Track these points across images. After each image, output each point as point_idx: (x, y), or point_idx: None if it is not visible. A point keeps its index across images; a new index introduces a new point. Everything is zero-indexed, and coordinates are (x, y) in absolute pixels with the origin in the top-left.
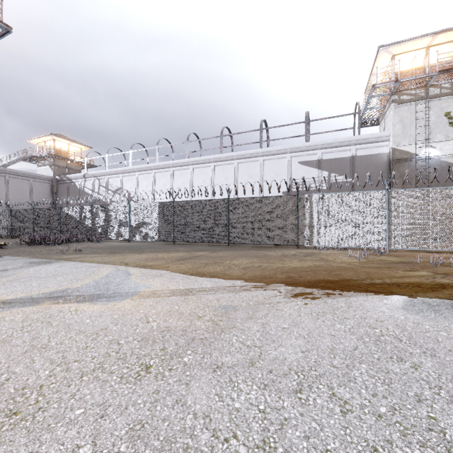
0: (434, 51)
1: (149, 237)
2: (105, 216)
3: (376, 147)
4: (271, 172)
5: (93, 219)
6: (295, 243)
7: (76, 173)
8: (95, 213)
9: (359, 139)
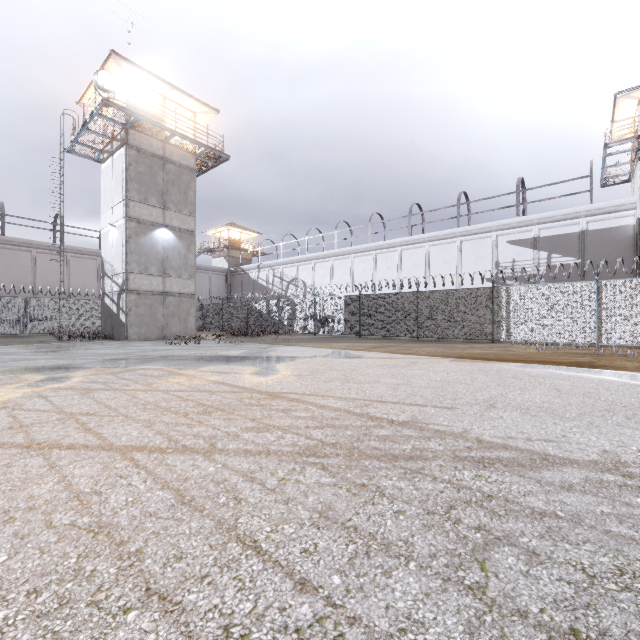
0: None
1: (335, 331)
2: (291, 310)
3: (617, 218)
4: (471, 255)
5: (280, 313)
6: (490, 337)
7: (247, 262)
8: (282, 307)
9: (590, 209)
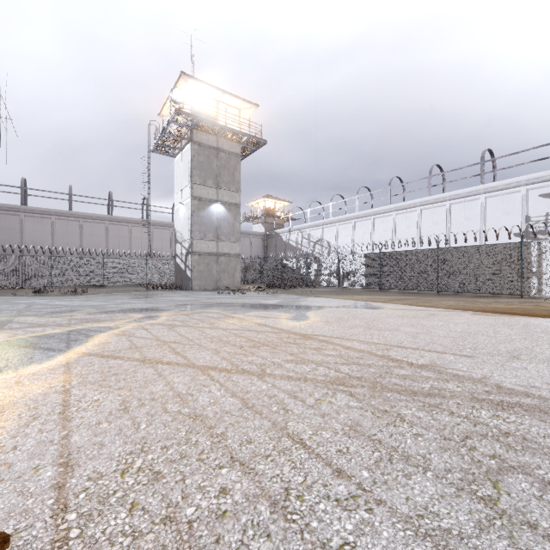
0: None
1: (356, 284)
2: (317, 267)
3: None
4: (497, 211)
5: (307, 269)
6: (518, 292)
7: (280, 227)
8: (309, 264)
9: None
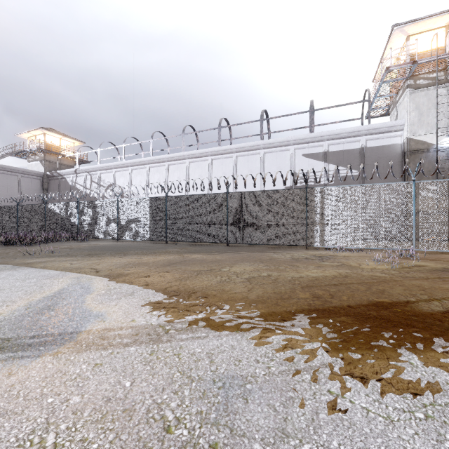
0: None
1: (139, 236)
2: (92, 213)
3: (389, 137)
4: (273, 165)
5: (80, 216)
6: (303, 243)
7: (69, 168)
8: (82, 210)
9: (369, 128)
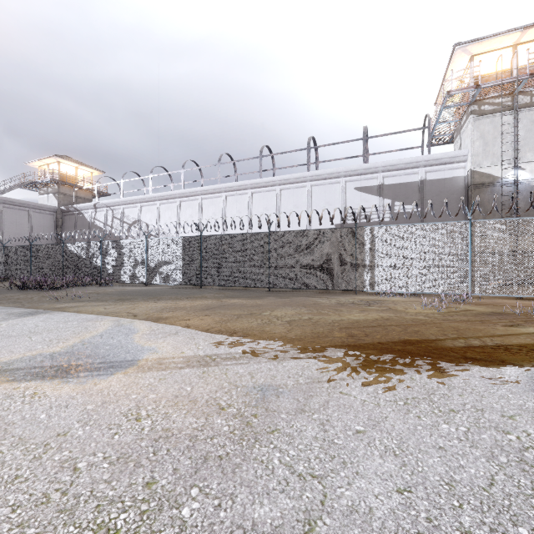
0: (523, 50)
1: (171, 280)
2: (118, 255)
3: (451, 169)
4: (321, 200)
5: (103, 258)
6: (352, 287)
7: (86, 202)
8: (106, 250)
9: (429, 159)
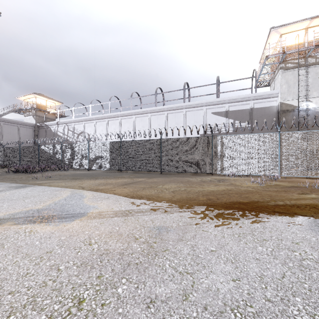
0: (311, 31)
1: (103, 167)
2: (71, 152)
3: (268, 102)
4: (192, 120)
5: (62, 154)
6: (210, 171)
7: (52, 121)
8: (64, 149)
9: (256, 95)
